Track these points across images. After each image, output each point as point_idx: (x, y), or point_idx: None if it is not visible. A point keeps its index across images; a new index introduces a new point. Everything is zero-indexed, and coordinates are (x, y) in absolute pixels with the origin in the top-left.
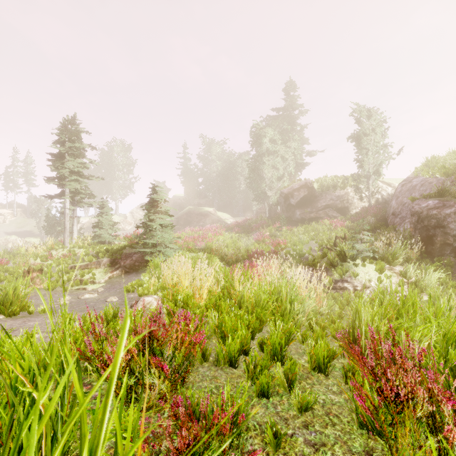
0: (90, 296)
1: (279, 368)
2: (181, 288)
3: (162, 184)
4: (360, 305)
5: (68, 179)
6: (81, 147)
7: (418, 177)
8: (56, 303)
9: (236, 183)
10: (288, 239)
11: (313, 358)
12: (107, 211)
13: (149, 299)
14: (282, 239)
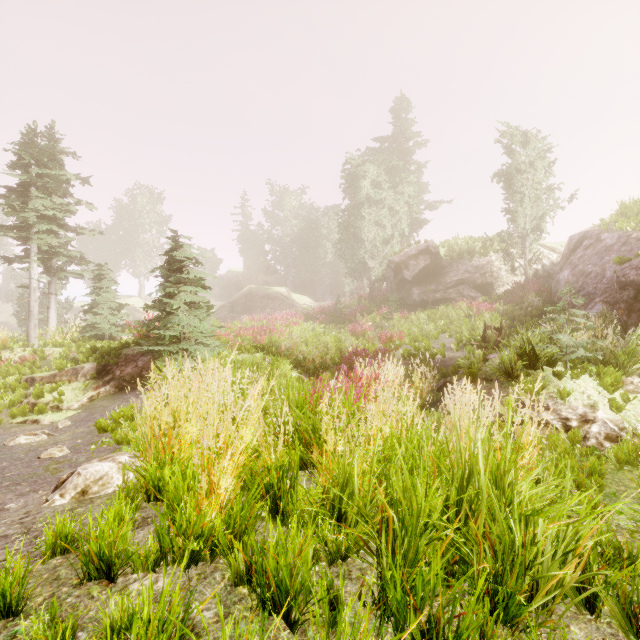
0: (30, 439)
1: None
2: (175, 446)
3: (209, 253)
4: None
5: (36, 229)
6: (63, 178)
7: (609, 233)
8: None
9: (321, 252)
10: (404, 330)
11: None
12: (108, 285)
13: (103, 469)
14: (395, 332)
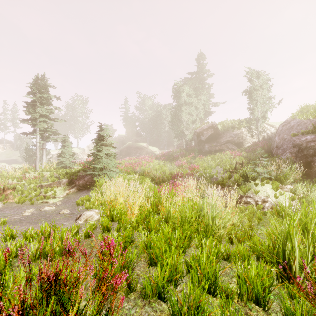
0: (49, 208)
1: (218, 311)
2: (117, 205)
3: (110, 127)
4: (292, 227)
5: (38, 120)
6: (49, 97)
7: (295, 120)
8: (20, 215)
9: (162, 126)
10: (200, 164)
11: (249, 288)
12: (68, 144)
13: (91, 213)
14: (196, 165)
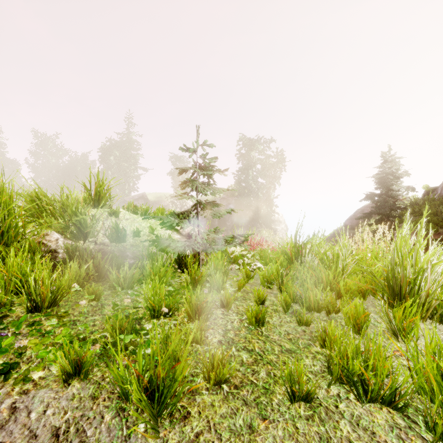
0: None
1: None
2: None
3: None
4: None
5: None
6: None
7: None
8: None
9: (75, 182)
10: None
11: None
12: None
13: None
14: None
